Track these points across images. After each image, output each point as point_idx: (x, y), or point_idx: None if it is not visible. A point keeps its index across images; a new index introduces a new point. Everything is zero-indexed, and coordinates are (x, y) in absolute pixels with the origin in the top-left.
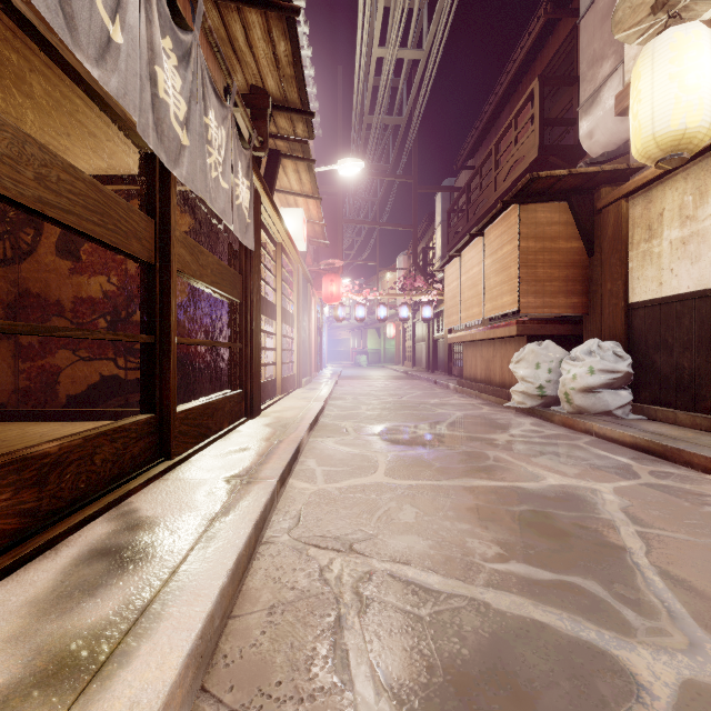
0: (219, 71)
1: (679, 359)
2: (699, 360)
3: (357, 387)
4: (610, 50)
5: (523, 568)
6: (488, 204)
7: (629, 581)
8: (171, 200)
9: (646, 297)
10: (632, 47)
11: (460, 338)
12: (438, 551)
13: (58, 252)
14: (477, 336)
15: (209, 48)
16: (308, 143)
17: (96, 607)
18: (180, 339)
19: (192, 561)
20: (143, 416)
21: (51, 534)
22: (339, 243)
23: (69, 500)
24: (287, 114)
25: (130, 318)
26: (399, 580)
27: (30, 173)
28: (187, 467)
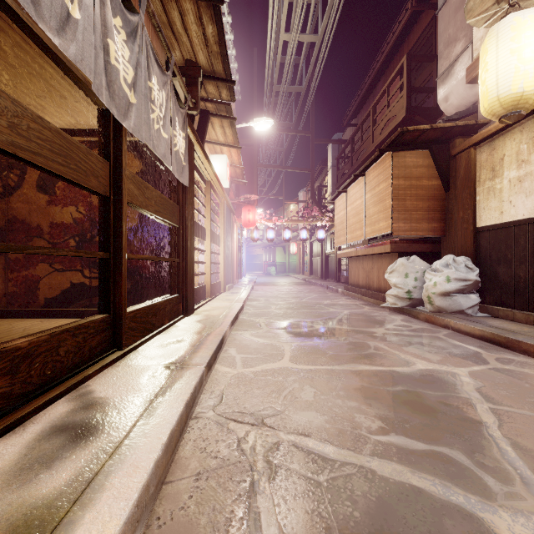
0: (161, 48)
1: (516, 270)
2: (532, 271)
3: (268, 291)
4: (461, 34)
5: (401, 439)
6: (367, 153)
7: (487, 451)
8: (122, 146)
9: (490, 222)
10: (479, 30)
11: (346, 254)
12: (332, 425)
13: (38, 188)
14: (359, 252)
15: (153, 30)
16: (230, 105)
17: (51, 478)
18: (129, 255)
19: (134, 436)
20: (100, 315)
21: (20, 414)
22: (254, 182)
23: (37, 384)
24: (214, 82)
25: (93, 239)
26: (301, 450)
27: (4, 122)
28: (134, 355)
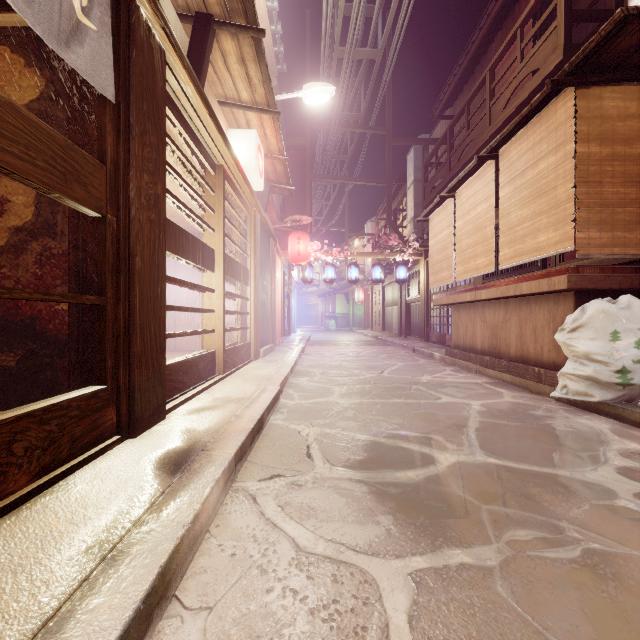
0: None
1: None
2: None
3: (326, 355)
4: None
5: None
6: (479, 143)
7: None
8: None
9: None
10: None
11: (453, 298)
12: None
13: None
14: (482, 294)
15: None
16: None
17: None
18: None
19: None
20: None
21: None
22: (307, 200)
23: None
24: None
25: None
26: None
27: None
28: None
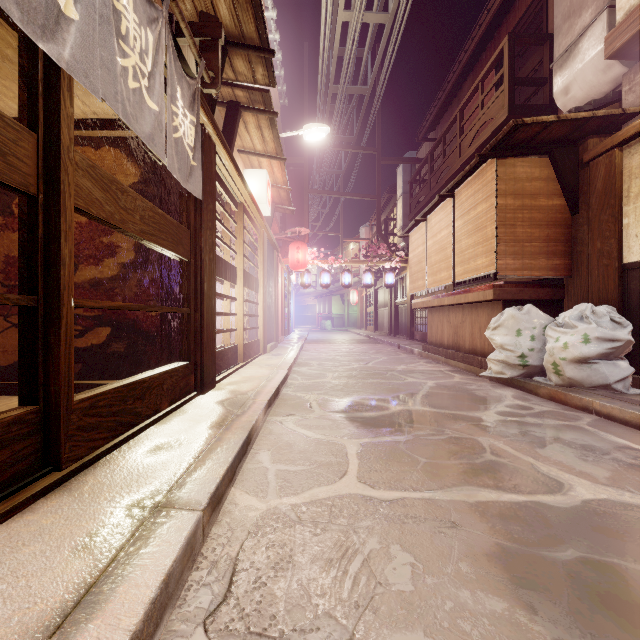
0: None
1: None
2: None
3: (322, 351)
4: None
5: None
6: (452, 171)
7: None
8: (61, 107)
9: None
10: None
11: (426, 303)
12: None
13: None
14: (445, 300)
15: None
16: (269, 92)
17: None
18: (82, 301)
19: None
20: (15, 410)
21: None
22: (305, 213)
23: None
24: (244, 55)
25: None
26: None
27: None
28: (83, 479)
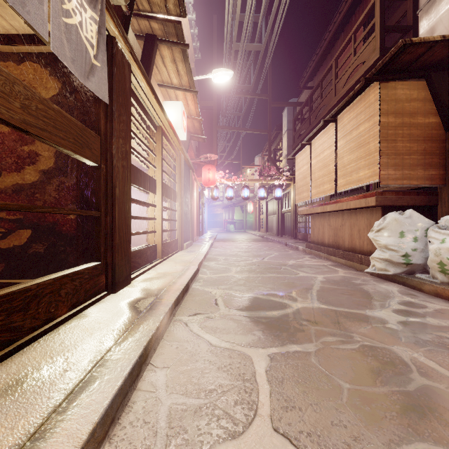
0: None
1: None
2: None
3: (227, 248)
4: None
5: None
6: (328, 107)
7: None
8: None
9: None
10: None
11: (310, 210)
12: None
13: None
14: (327, 208)
15: None
16: (180, 23)
17: None
18: None
19: None
20: None
21: None
22: (214, 143)
23: None
24: None
25: None
26: None
27: None
28: None
